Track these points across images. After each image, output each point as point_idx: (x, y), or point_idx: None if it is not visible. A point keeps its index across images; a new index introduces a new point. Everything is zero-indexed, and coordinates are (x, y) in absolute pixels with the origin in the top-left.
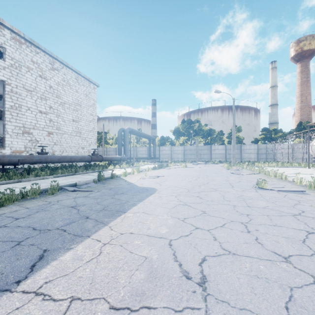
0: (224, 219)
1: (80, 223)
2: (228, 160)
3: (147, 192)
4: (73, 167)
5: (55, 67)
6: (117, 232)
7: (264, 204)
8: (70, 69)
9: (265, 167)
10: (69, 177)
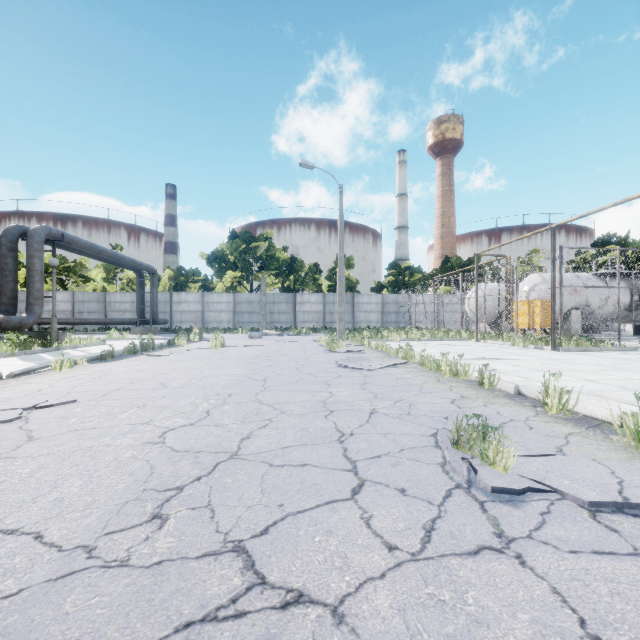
0: None
1: None
2: (330, 325)
3: None
4: None
5: None
6: None
7: None
8: None
9: (402, 341)
10: None
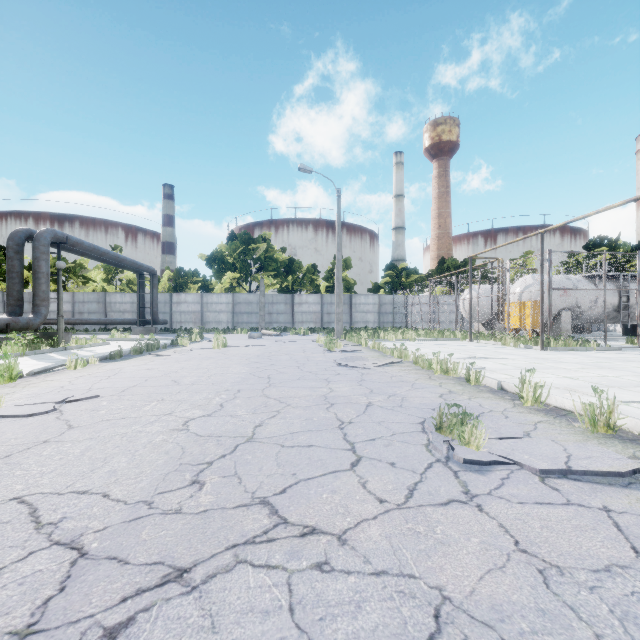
0: None
1: None
2: (327, 325)
3: None
4: None
5: None
6: None
7: None
8: None
9: (398, 341)
10: None
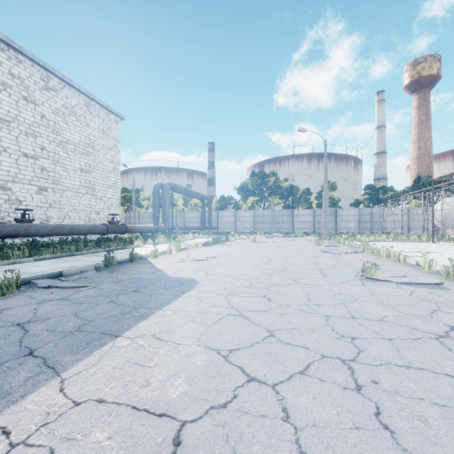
0: (309, 351)
1: (3, 370)
2: (318, 231)
3: (179, 288)
4: (73, 242)
5: (51, 85)
6: (70, 399)
7: (379, 313)
8: (76, 90)
9: (370, 242)
10: (62, 260)
